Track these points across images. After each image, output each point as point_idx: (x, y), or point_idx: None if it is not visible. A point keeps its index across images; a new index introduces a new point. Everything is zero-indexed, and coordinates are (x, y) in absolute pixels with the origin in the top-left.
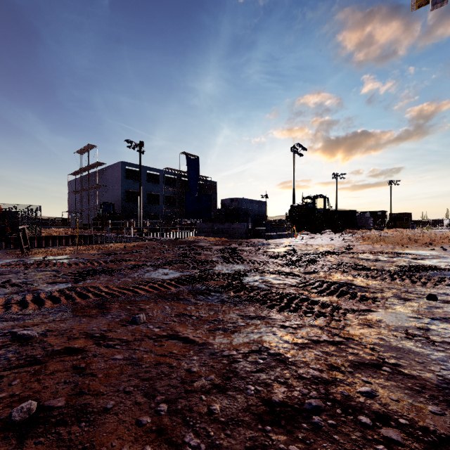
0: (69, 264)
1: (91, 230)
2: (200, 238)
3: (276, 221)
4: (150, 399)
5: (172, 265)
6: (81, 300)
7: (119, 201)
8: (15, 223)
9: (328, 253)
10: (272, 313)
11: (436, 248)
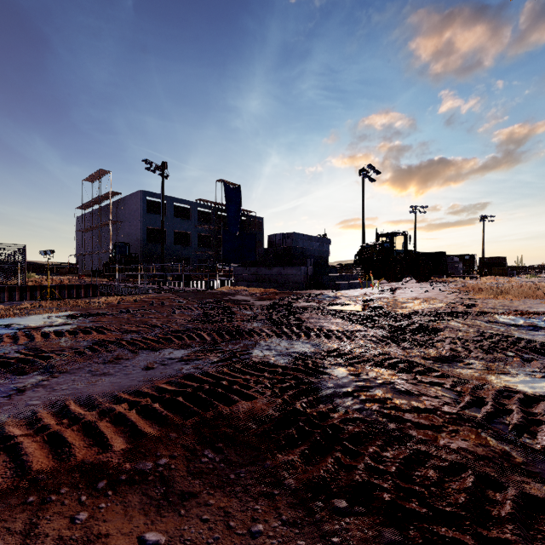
0: None
1: (102, 279)
2: (238, 288)
3: (342, 266)
4: None
5: (171, 342)
6: None
7: (138, 241)
8: None
9: (444, 314)
10: None
11: None
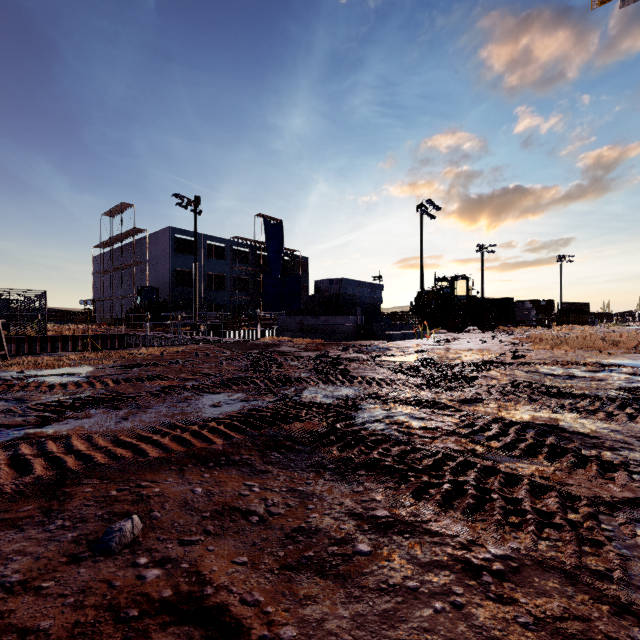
0: (50, 386)
1: (125, 328)
2: (282, 339)
3: (397, 314)
4: None
5: (230, 387)
6: (14, 477)
7: (166, 285)
8: (7, 317)
9: (487, 364)
10: (427, 510)
11: None
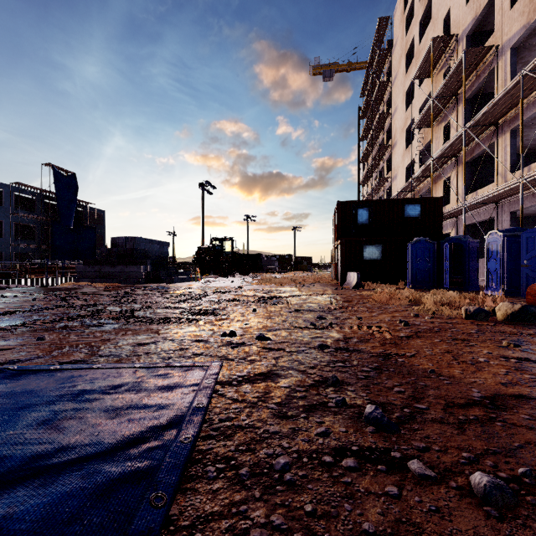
0: None
1: None
2: (82, 283)
3: (182, 264)
4: (77, 350)
5: (56, 309)
6: None
7: None
8: None
9: (218, 292)
10: (152, 326)
11: (300, 286)
